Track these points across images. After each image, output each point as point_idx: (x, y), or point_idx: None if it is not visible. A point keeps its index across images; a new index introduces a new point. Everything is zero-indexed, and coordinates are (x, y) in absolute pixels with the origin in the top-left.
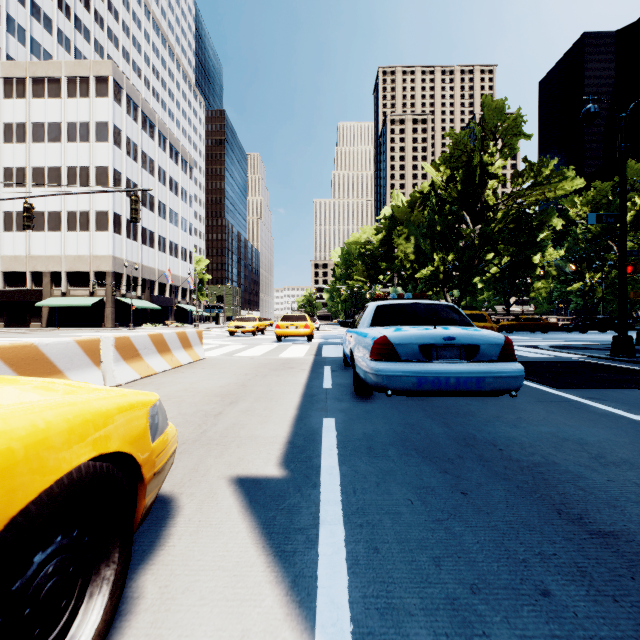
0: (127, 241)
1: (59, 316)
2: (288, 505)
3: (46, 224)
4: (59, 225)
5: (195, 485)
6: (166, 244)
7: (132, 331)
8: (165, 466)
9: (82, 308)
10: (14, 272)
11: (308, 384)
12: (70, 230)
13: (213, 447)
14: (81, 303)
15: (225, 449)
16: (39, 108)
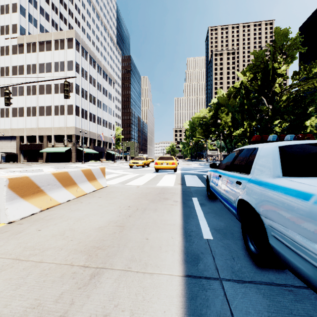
0: (82, 119)
1: (51, 157)
2: None
3: (45, 112)
4: (51, 112)
5: None
6: (101, 121)
7: (83, 164)
8: None
9: (61, 153)
10: (31, 136)
11: (185, 228)
12: (55, 115)
13: None
14: (60, 150)
15: None
16: (42, 56)
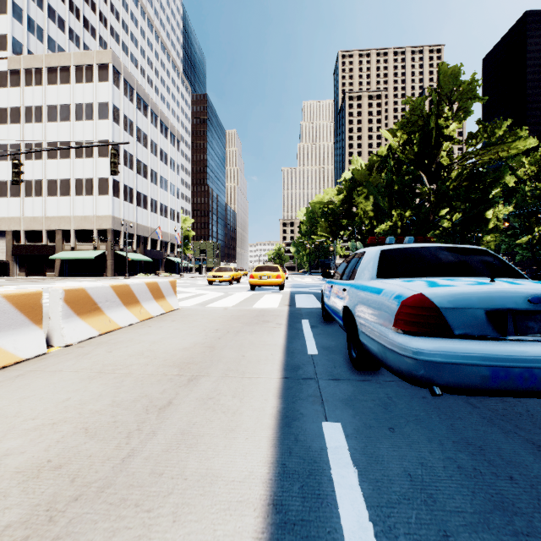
0: (124, 203)
1: (69, 267)
2: None
3: (58, 190)
4: (69, 190)
5: None
6: (157, 206)
7: (127, 280)
8: None
9: (87, 260)
10: (33, 230)
11: (288, 347)
12: (78, 195)
13: (125, 517)
14: (86, 256)
15: (146, 528)
16: (53, 93)
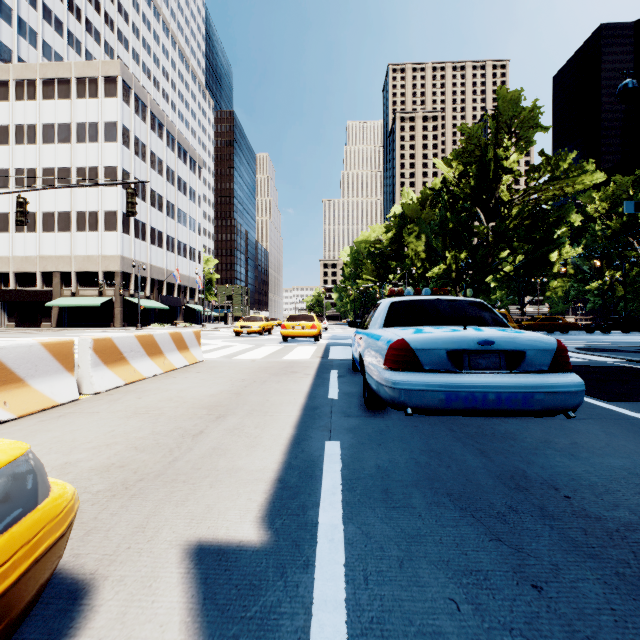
0: (135, 241)
1: (69, 316)
2: (261, 609)
3: (56, 224)
4: (69, 225)
5: (132, 560)
6: (175, 244)
7: (139, 331)
8: (13, 589)
9: (91, 308)
10: (25, 272)
11: (311, 393)
12: (79, 230)
13: (178, 486)
14: (90, 303)
15: (192, 490)
16: (49, 109)
